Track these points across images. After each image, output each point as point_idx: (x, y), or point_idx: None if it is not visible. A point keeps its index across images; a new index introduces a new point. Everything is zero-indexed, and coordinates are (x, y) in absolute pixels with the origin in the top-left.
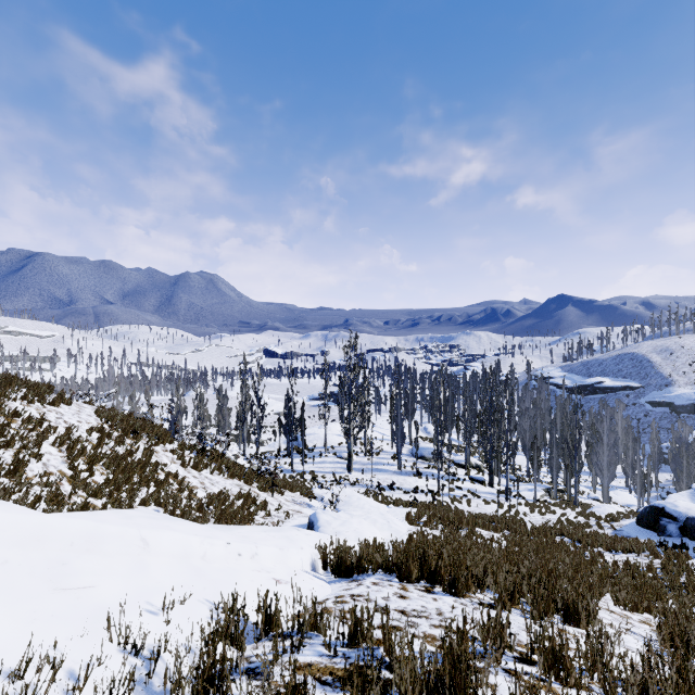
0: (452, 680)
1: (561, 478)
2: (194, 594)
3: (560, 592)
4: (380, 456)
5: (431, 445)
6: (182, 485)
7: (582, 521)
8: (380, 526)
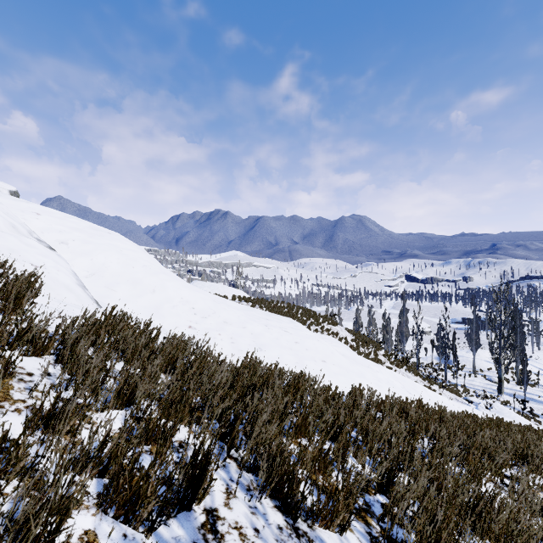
0: (539, 439)
1: None
2: (448, 407)
3: None
4: (535, 388)
5: None
6: None
7: None
8: None
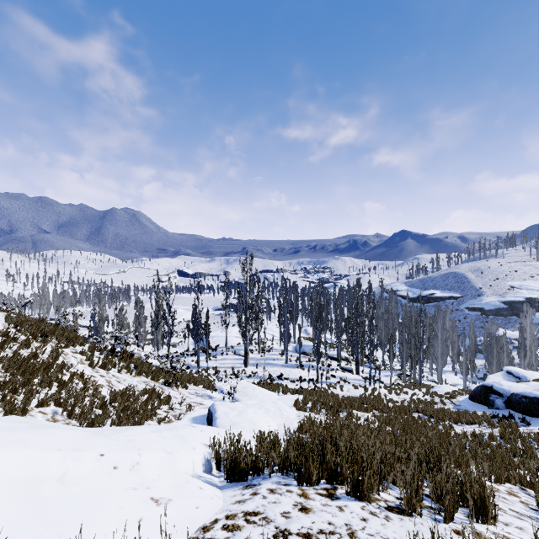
0: None
1: (407, 366)
2: None
3: (458, 482)
4: (271, 353)
5: (311, 343)
6: (87, 385)
7: (428, 399)
8: (273, 414)
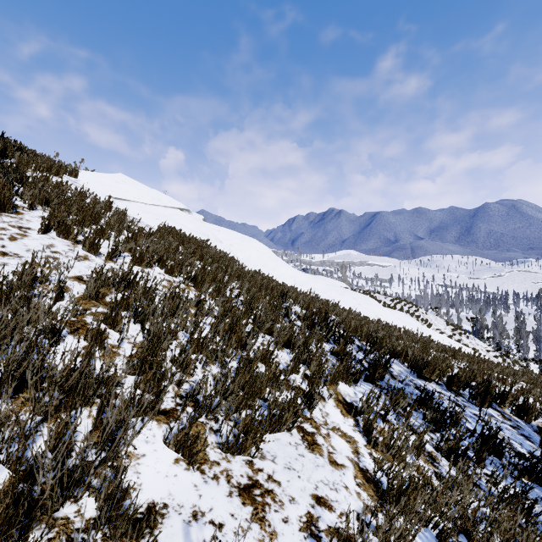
0: None
1: None
2: None
3: None
4: None
5: None
6: None
7: None
8: None
